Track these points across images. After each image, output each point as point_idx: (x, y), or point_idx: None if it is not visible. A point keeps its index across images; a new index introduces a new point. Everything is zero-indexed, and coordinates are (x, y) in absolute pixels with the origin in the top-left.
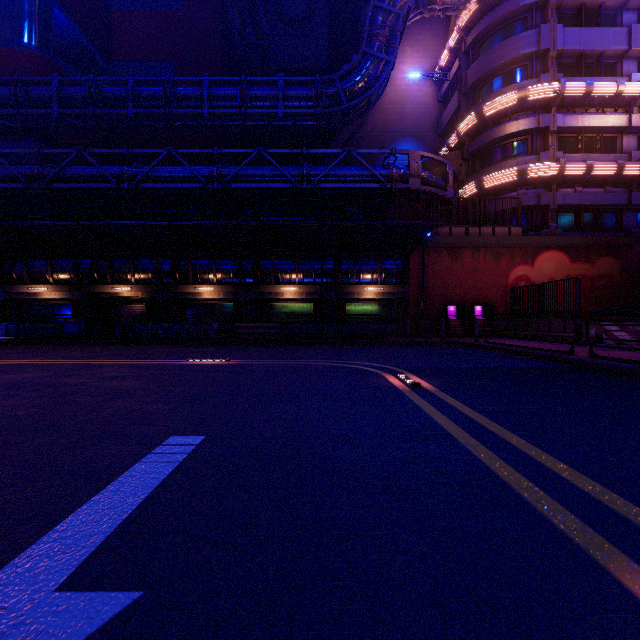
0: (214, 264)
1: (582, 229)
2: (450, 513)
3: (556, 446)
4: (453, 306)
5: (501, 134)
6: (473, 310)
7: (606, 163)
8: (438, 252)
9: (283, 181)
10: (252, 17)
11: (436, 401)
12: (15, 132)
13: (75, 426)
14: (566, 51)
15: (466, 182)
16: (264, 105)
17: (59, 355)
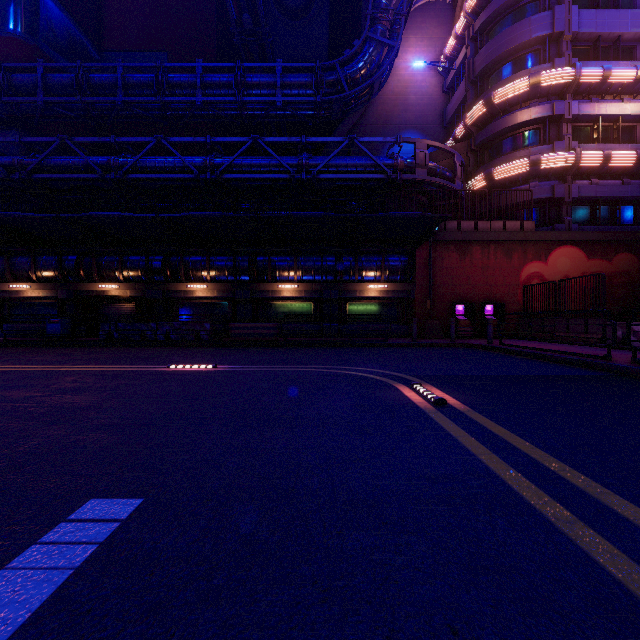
0: (207, 260)
1: (598, 223)
2: None
3: None
4: (462, 305)
5: (512, 123)
6: (483, 309)
7: (625, 153)
8: (446, 248)
9: (281, 172)
10: (249, 2)
11: (474, 428)
12: None
13: None
14: (581, 34)
15: (474, 175)
16: (261, 93)
17: (28, 359)
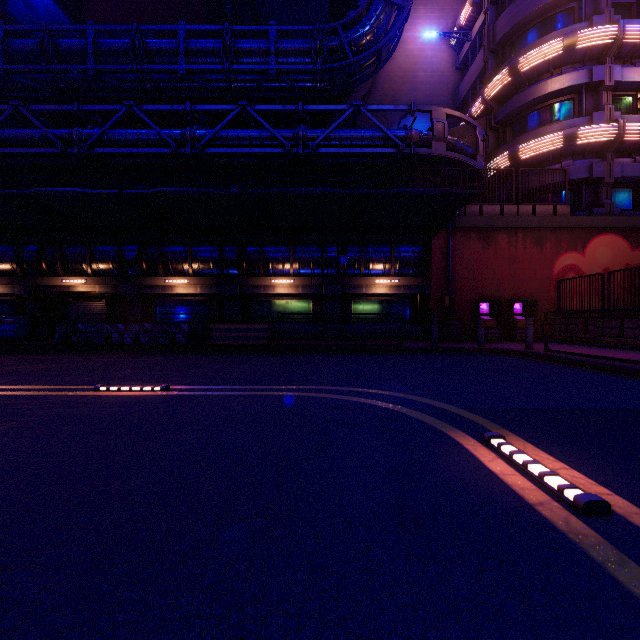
0: (189, 251)
1: None
2: None
3: None
4: (485, 303)
5: (541, 93)
6: (511, 308)
7: None
8: (466, 236)
9: (274, 146)
10: None
11: None
12: None
13: None
14: None
15: (494, 155)
16: (253, 61)
17: None
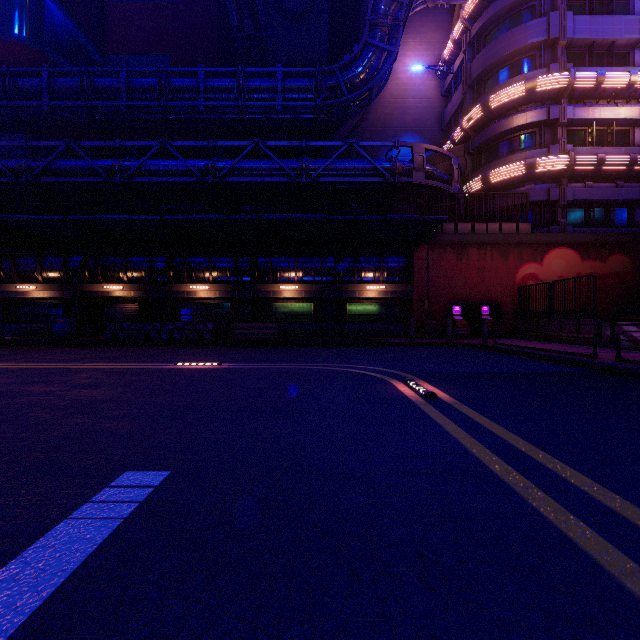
0: (210, 262)
1: (593, 225)
2: (532, 635)
3: (636, 489)
4: (459, 305)
5: (508, 127)
6: (480, 310)
7: (618, 156)
8: (443, 249)
9: (281, 175)
10: (250, 7)
11: (458, 417)
12: (5, 126)
13: (9, 455)
14: (576, 40)
15: (471, 177)
16: (262, 97)
17: (39, 358)
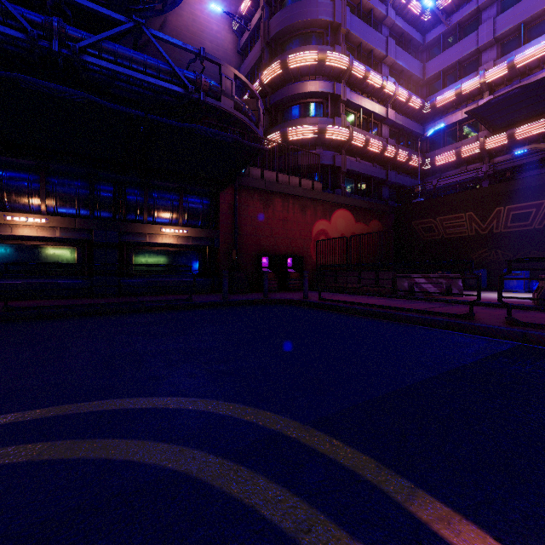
0: None
1: (360, 194)
2: None
3: None
4: (266, 257)
5: (303, 90)
6: (286, 262)
7: (377, 141)
8: (250, 195)
9: (7, 25)
10: None
11: None
12: None
13: None
14: (351, 35)
15: (269, 133)
16: None
17: None
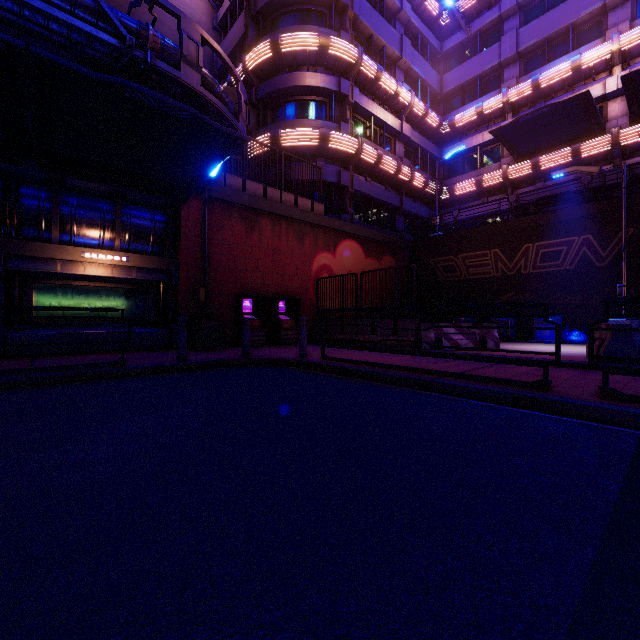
0: None
1: (371, 223)
2: None
3: None
4: (249, 299)
5: (300, 83)
6: (277, 306)
7: (390, 159)
8: (227, 212)
9: None
10: None
11: None
12: None
13: None
14: (360, 22)
15: (256, 135)
16: None
17: None
